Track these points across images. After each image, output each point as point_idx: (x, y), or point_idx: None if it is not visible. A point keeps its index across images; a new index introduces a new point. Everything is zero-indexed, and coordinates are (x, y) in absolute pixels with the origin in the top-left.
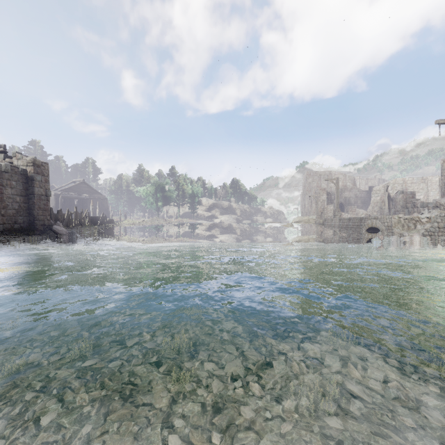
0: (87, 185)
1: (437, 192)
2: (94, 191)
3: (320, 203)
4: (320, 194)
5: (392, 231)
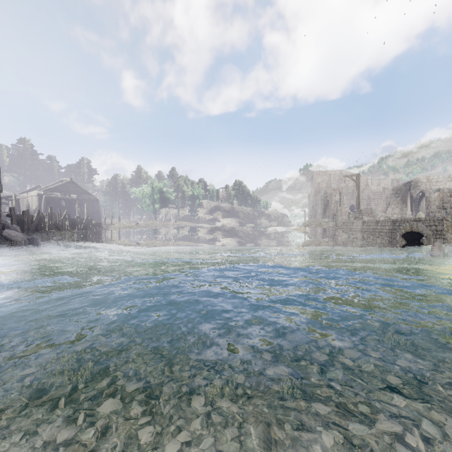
0: (76, 184)
1: None
2: (83, 191)
3: (332, 204)
4: (332, 194)
5: (444, 236)
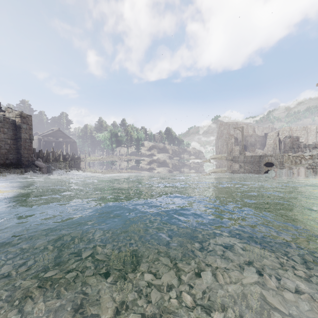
0: (62, 132)
1: (314, 137)
2: (66, 136)
3: (229, 145)
4: (229, 138)
5: (283, 165)
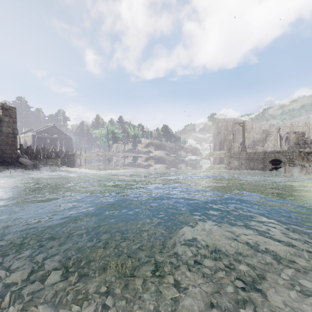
0: (57, 128)
1: None
2: (61, 133)
3: (228, 141)
4: (228, 135)
5: (293, 162)
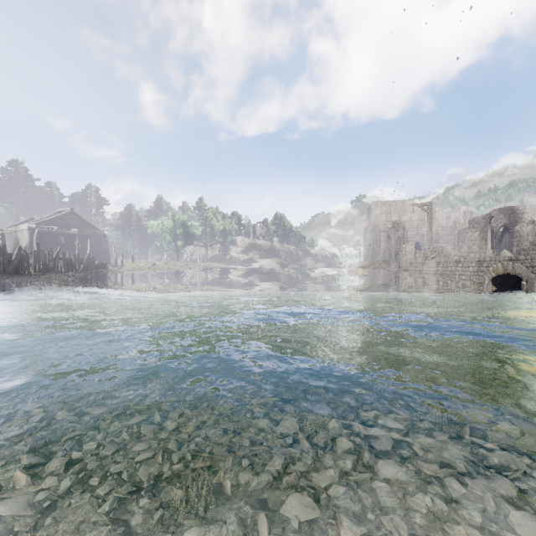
0: (78, 216)
1: None
2: (87, 225)
3: (394, 241)
4: (394, 229)
5: None
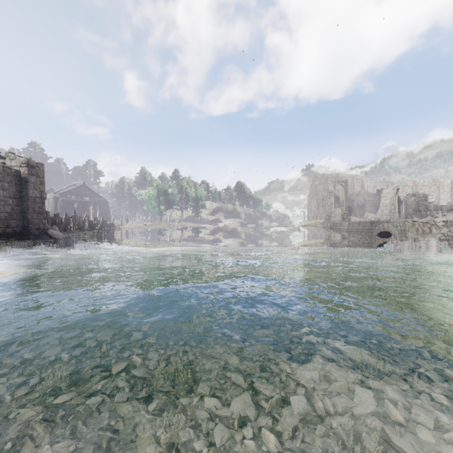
0: (88, 188)
1: (449, 195)
2: (94, 194)
3: (327, 206)
4: (327, 197)
5: (406, 235)
